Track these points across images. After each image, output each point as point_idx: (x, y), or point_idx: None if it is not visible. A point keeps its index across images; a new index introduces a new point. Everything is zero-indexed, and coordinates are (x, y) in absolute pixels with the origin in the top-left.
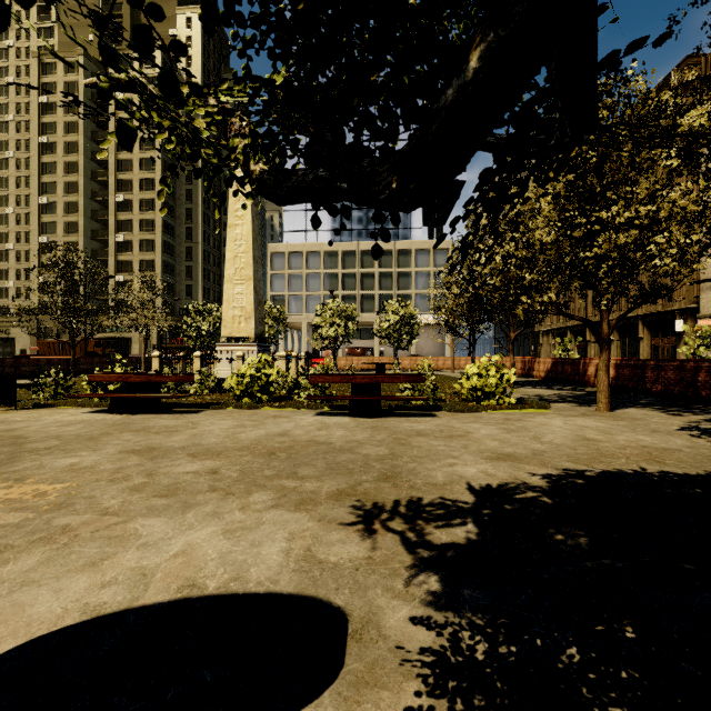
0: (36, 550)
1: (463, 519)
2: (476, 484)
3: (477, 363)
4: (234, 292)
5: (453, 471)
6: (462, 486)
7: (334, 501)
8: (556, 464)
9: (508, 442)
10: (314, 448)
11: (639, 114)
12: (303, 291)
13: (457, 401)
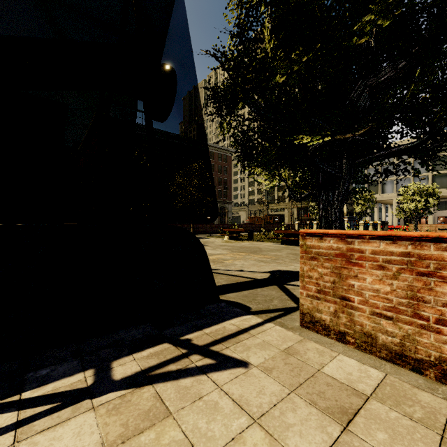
0: (274, 263)
1: None
2: None
3: None
4: None
5: None
6: None
7: None
8: None
9: None
10: None
11: None
12: (394, 177)
13: None
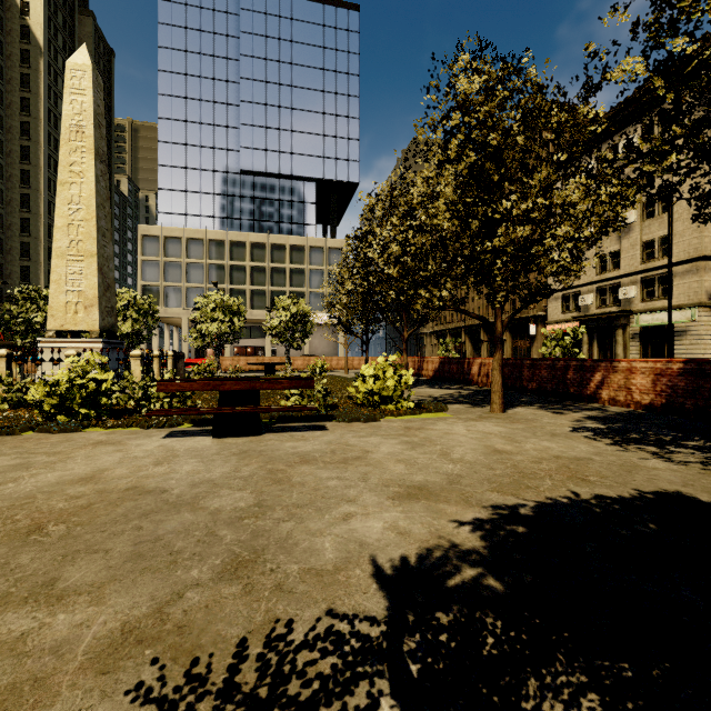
0: None
1: (372, 683)
2: (385, 561)
3: (373, 364)
4: (68, 271)
5: (350, 532)
6: (365, 568)
7: (96, 677)
8: (481, 499)
9: (415, 464)
10: (130, 505)
11: (532, 107)
12: (183, 282)
13: (351, 407)
